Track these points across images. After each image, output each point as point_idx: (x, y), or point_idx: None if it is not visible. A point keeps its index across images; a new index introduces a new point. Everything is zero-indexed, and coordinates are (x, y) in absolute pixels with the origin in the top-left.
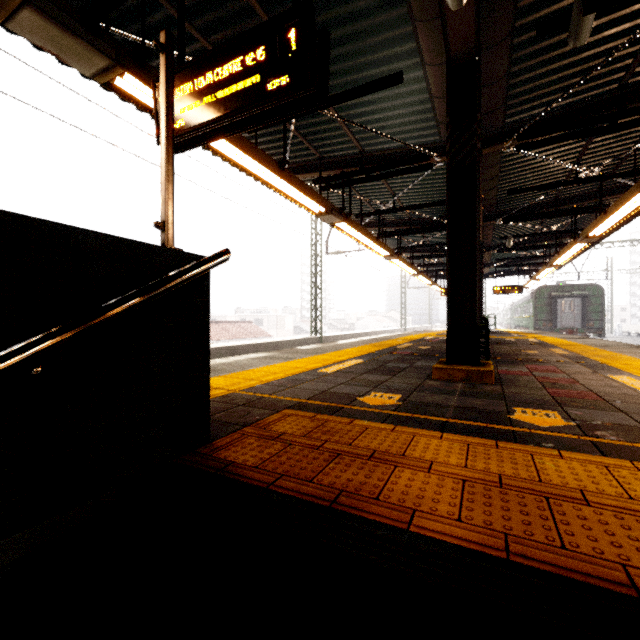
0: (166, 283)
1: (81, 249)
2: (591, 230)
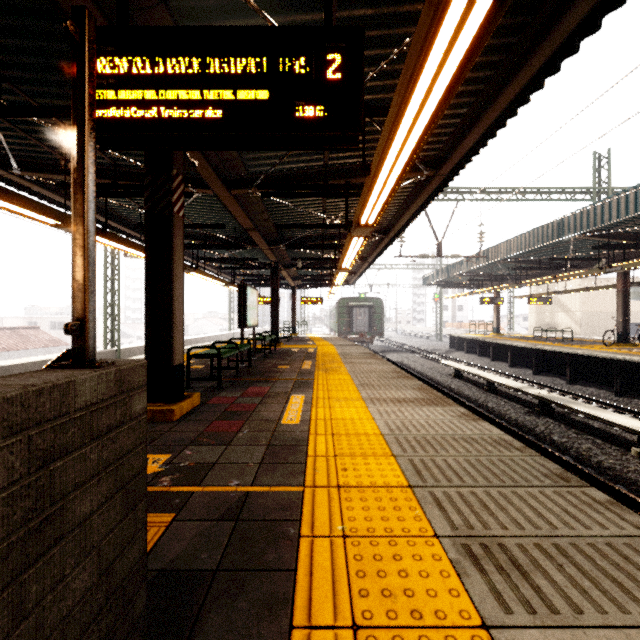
0: None
1: None
2: (340, 265)
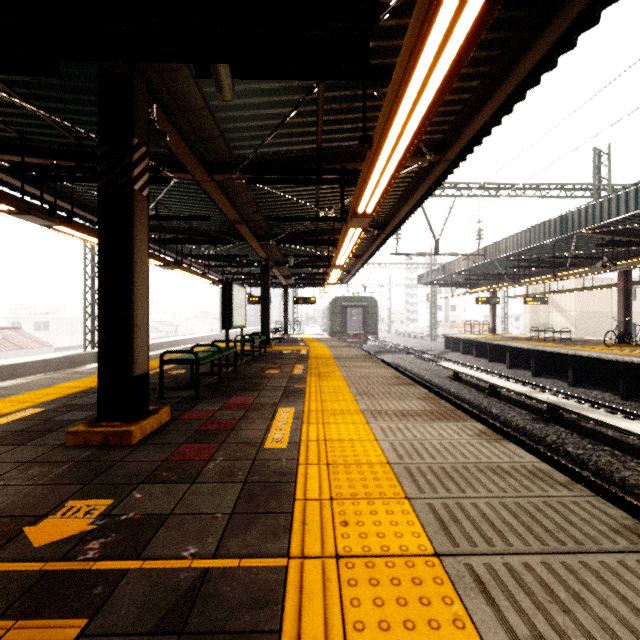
0: None
1: None
2: (334, 261)
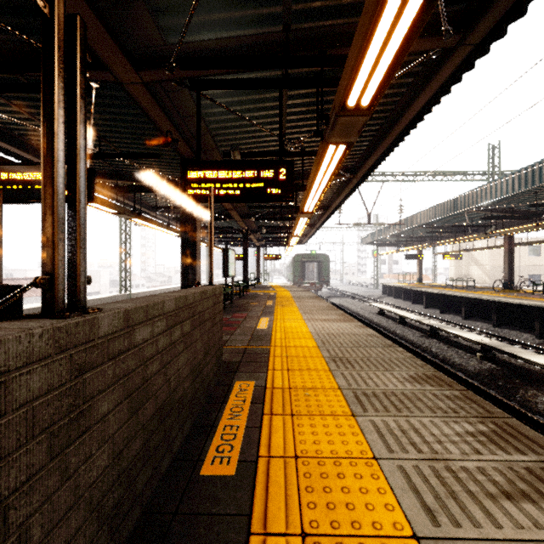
0: (3, 304)
1: None
2: (292, 233)
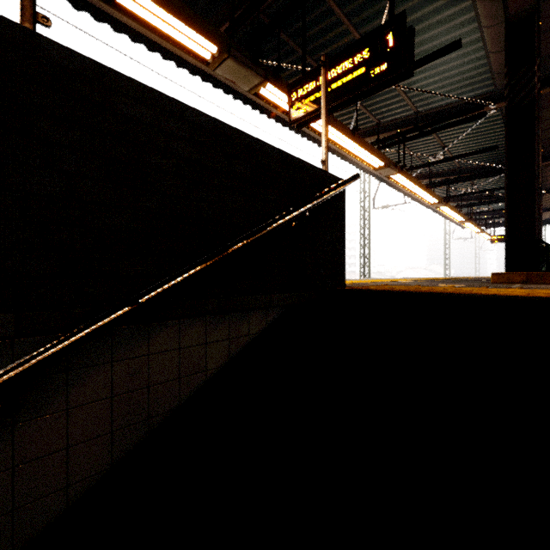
0: (337, 188)
1: (304, 170)
2: None
